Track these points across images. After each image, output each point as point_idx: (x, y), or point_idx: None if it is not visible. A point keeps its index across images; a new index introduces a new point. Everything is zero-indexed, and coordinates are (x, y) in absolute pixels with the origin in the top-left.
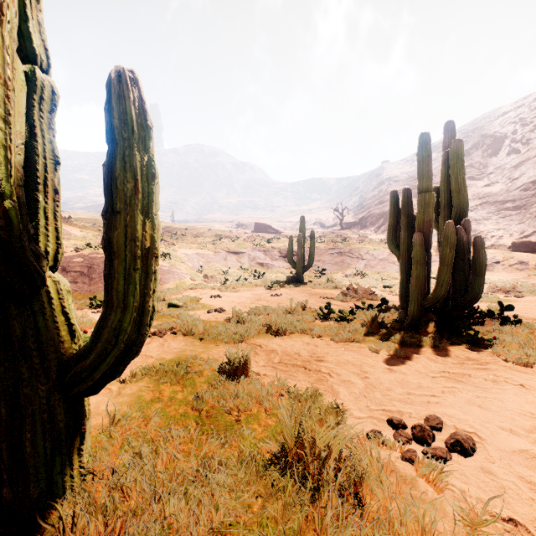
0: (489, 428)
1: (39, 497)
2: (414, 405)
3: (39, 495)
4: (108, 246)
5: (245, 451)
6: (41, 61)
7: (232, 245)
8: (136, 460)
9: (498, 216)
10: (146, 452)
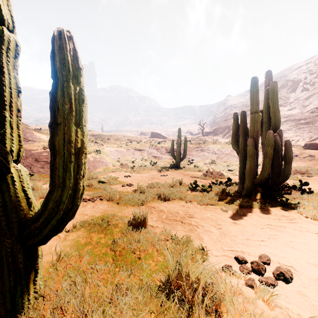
0: (300, 263)
1: (5, 314)
2: (251, 247)
3: (5, 313)
4: (52, 146)
5: (144, 280)
6: (8, 24)
7: (137, 145)
8: (72, 287)
9: (296, 128)
10: (79, 281)
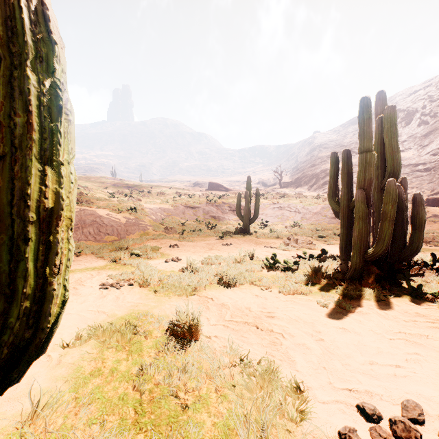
0: None
1: None
2: (381, 380)
3: None
4: None
5: None
6: None
7: (189, 201)
8: None
9: (412, 176)
10: None
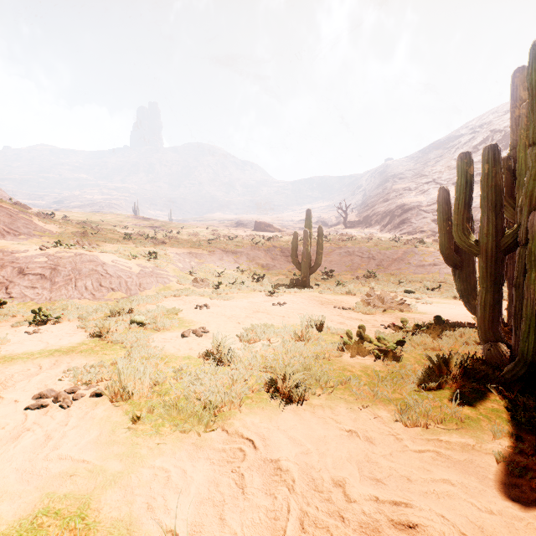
0: None
1: None
2: None
3: None
4: None
5: None
6: None
7: (229, 244)
8: None
9: None
10: None
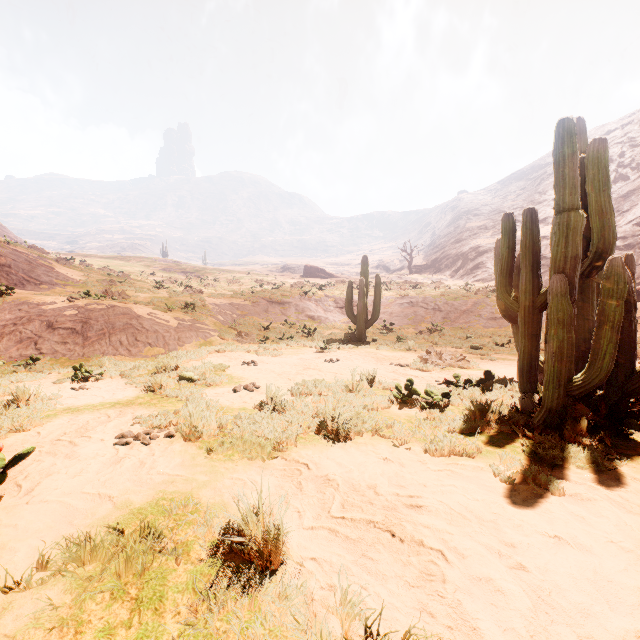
0: None
1: None
2: None
3: None
4: None
5: None
6: None
7: (275, 293)
8: None
9: None
10: None
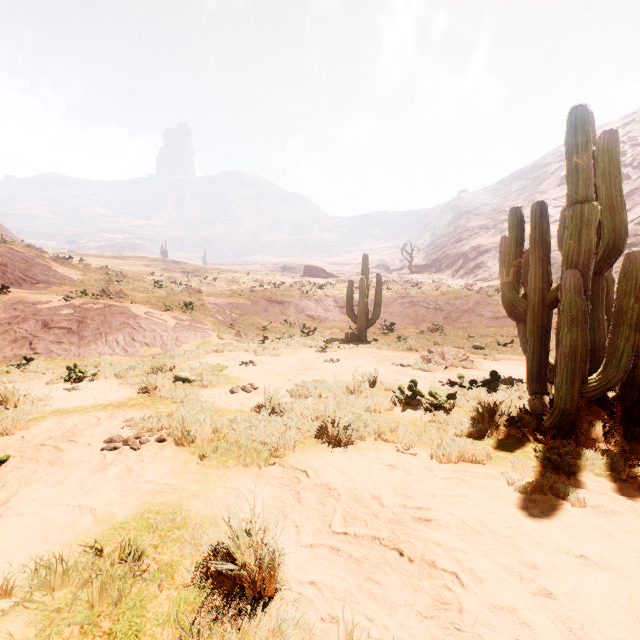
0: None
1: None
2: None
3: None
4: None
5: None
6: None
7: (275, 293)
8: None
9: None
10: None
